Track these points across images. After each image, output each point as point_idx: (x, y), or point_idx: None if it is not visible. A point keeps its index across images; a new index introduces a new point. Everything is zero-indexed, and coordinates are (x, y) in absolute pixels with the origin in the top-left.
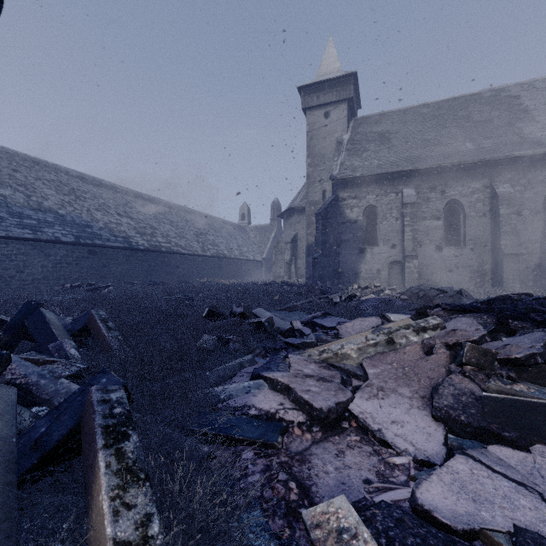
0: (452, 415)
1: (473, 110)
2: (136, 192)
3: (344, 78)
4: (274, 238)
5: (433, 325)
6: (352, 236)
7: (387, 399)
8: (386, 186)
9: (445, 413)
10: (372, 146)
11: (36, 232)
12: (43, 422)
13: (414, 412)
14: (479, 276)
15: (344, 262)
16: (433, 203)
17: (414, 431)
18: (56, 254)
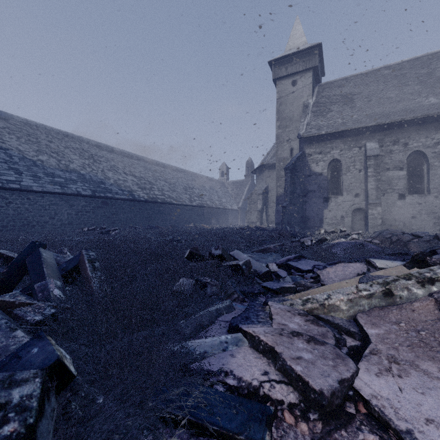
0: None
1: (435, 67)
2: (138, 156)
3: (309, 49)
4: (248, 191)
5: None
6: (318, 187)
7: (407, 378)
8: (350, 141)
9: None
10: (336, 107)
11: (63, 188)
12: None
13: None
14: None
15: (310, 209)
16: (396, 155)
17: None
18: (78, 205)
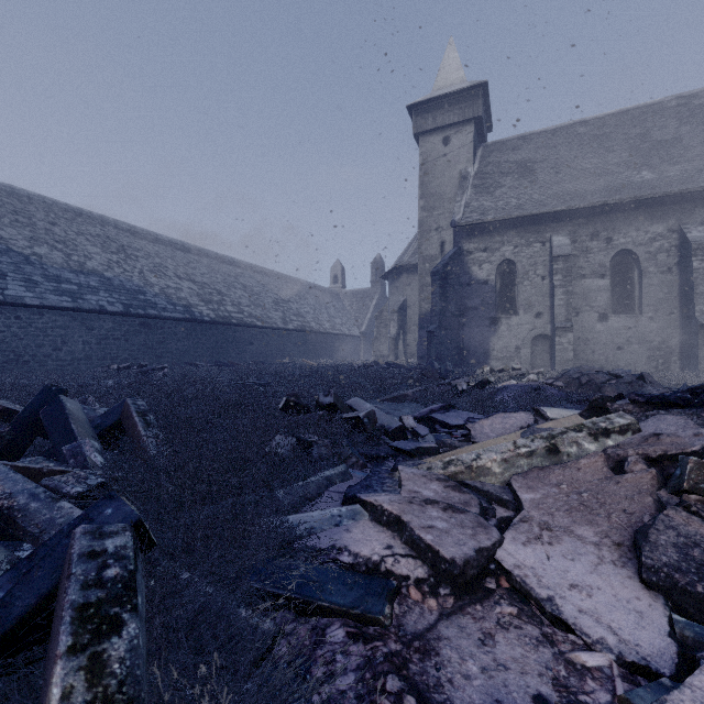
0: (680, 583)
1: (651, 126)
2: (200, 249)
3: (469, 90)
4: (375, 306)
5: (621, 426)
6: (481, 302)
7: (558, 545)
8: (529, 233)
9: (666, 577)
10: (508, 180)
11: (76, 300)
12: (3, 582)
13: (606, 570)
14: (661, 356)
15: (470, 336)
16: (595, 255)
17: (611, 605)
18: (101, 327)
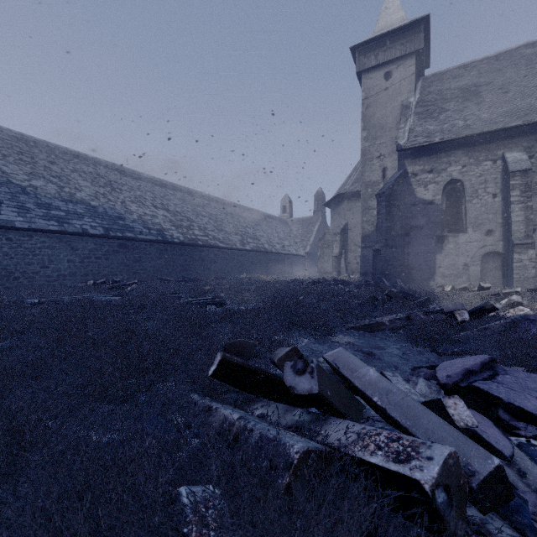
0: None
1: None
2: (175, 185)
3: (411, 26)
4: (318, 231)
5: None
6: (427, 221)
7: None
8: (478, 152)
9: None
10: (452, 104)
11: (62, 224)
12: None
13: None
14: None
15: (415, 254)
16: None
17: None
18: (84, 248)
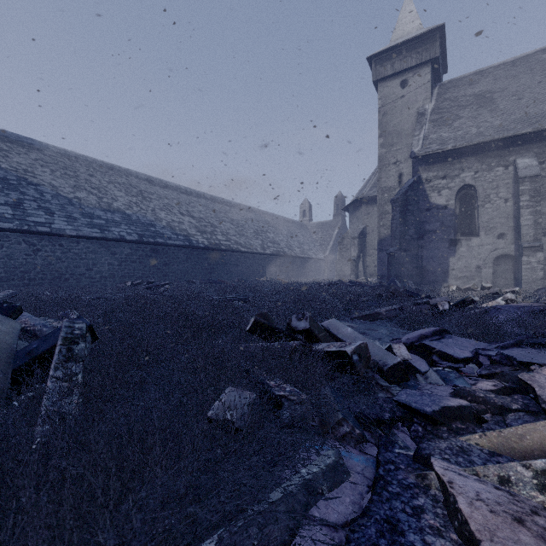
0: None
1: None
2: (198, 192)
3: (426, 35)
4: (337, 235)
5: None
6: (440, 225)
7: None
8: (490, 158)
9: None
10: (466, 111)
11: (103, 231)
12: None
13: None
14: None
15: (428, 257)
16: None
17: None
18: (121, 253)
